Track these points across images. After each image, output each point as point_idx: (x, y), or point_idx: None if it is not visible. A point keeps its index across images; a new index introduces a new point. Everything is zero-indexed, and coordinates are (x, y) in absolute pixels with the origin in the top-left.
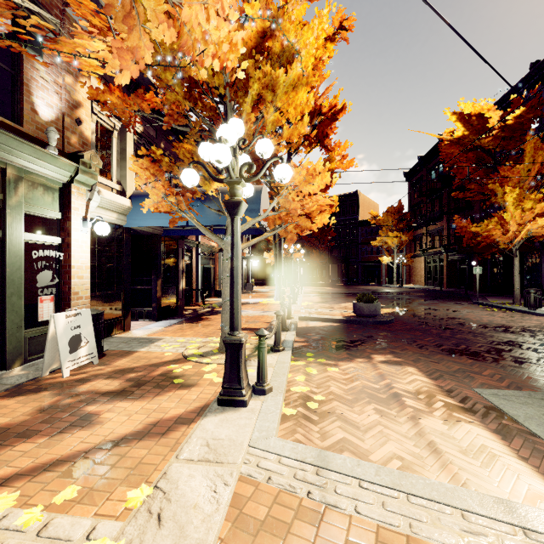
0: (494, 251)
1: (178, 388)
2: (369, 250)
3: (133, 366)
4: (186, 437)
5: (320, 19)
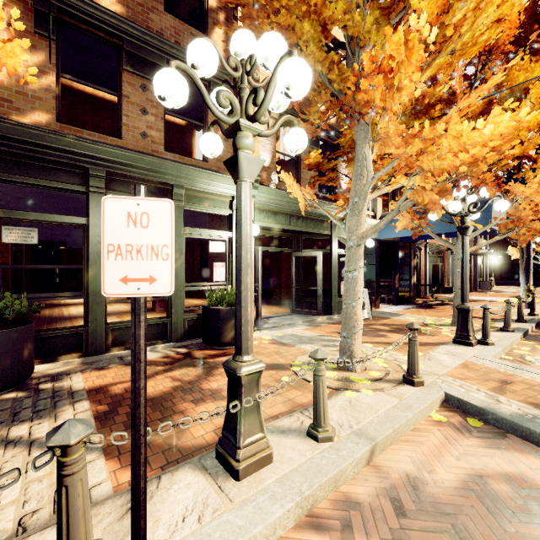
0: None
1: (424, 335)
2: None
3: (392, 324)
4: (435, 348)
5: None
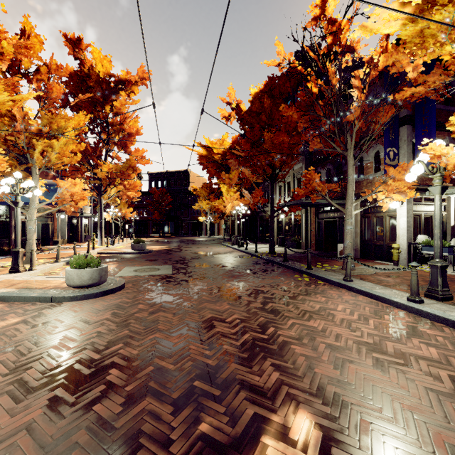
0: (226, 216)
1: None
2: (195, 212)
3: None
4: None
5: (78, 117)
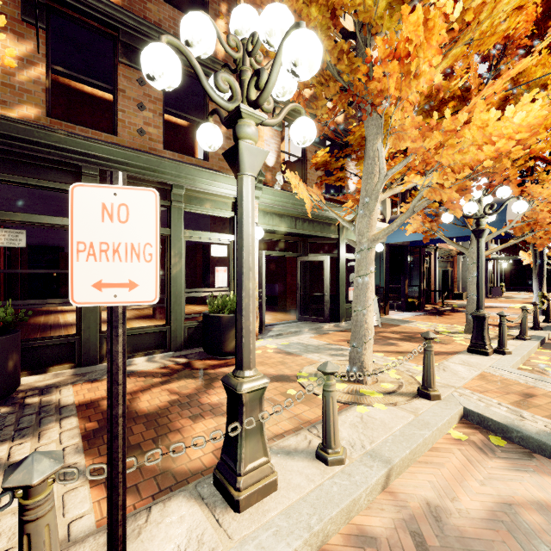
0: None
1: (437, 343)
2: None
3: (403, 331)
4: (449, 357)
5: None
